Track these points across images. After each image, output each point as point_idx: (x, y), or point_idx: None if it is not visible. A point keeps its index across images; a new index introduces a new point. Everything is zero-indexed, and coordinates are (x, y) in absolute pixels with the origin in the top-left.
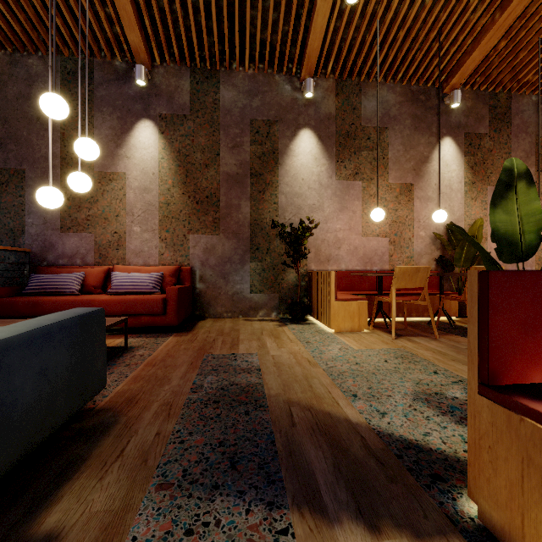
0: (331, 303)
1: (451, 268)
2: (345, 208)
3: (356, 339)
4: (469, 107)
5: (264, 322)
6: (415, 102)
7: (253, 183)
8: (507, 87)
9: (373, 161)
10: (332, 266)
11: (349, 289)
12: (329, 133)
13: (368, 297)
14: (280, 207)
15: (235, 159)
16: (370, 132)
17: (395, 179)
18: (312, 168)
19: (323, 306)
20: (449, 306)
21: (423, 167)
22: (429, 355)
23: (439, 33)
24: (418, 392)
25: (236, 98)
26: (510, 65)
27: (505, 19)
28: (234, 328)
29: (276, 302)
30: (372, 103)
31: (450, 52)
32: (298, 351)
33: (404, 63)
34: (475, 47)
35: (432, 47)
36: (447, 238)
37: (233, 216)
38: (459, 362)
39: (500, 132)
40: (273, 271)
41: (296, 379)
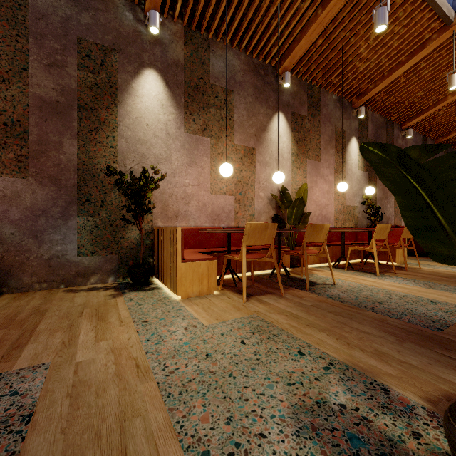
0: (177, 265)
1: (284, 225)
2: (194, 163)
3: (206, 306)
4: (295, 91)
5: (94, 292)
6: (256, 74)
7: (82, 117)
8: (319, 82)
9: (220, 120)
10: (180, 222)
11: (198, 246)
12: (178, 81)
13: (217, 254)
14: (119, 153)
15: (54, 82)
16: (218, 91)
17: (240, 141)
18: (158, 114)
19: (168, 268)
20: (283, 259)
21: (262, 134)
22: (284, 321)
23: (278, 9)
24: (297, 408)
25: (56, 3)
26: (323, 63)
27: (325, 16)
28: (39, 308)
29: (114, 265)
30: (220, 63)
31: (284, 34)
32: (126, 343)
33: (248, 31)
34: (303, 35)
35: (271, 23)
36: (280, 199)
37: (50, 155)
38: (314, 327)
39: (314, 117)
40: (110, 228)
41: (100, 433)
